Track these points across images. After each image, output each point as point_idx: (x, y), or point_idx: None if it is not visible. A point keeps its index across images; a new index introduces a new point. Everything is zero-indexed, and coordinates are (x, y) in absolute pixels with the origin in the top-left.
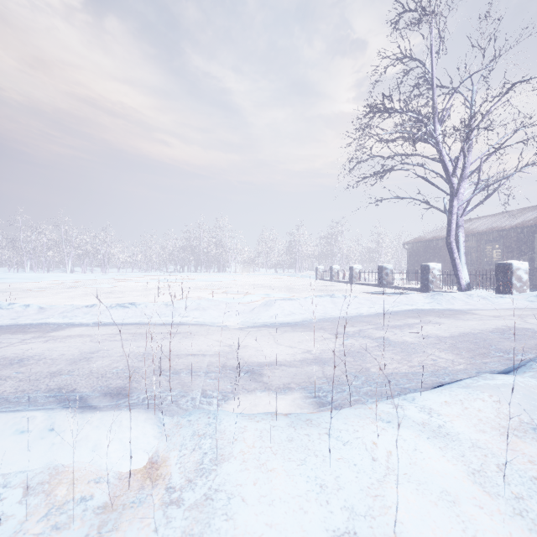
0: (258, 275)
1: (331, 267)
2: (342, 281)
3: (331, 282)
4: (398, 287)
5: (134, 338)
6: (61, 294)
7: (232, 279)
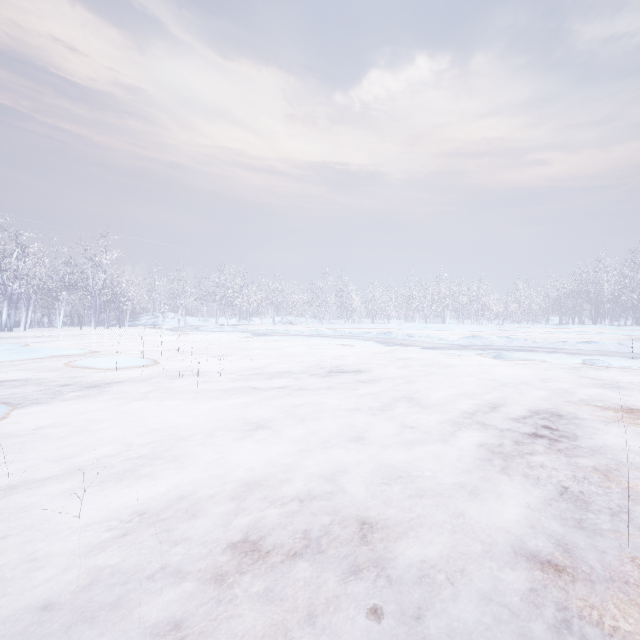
0: None
1: None
2: None
3: None
4: None
5: (617, 353)
6: None
7: None
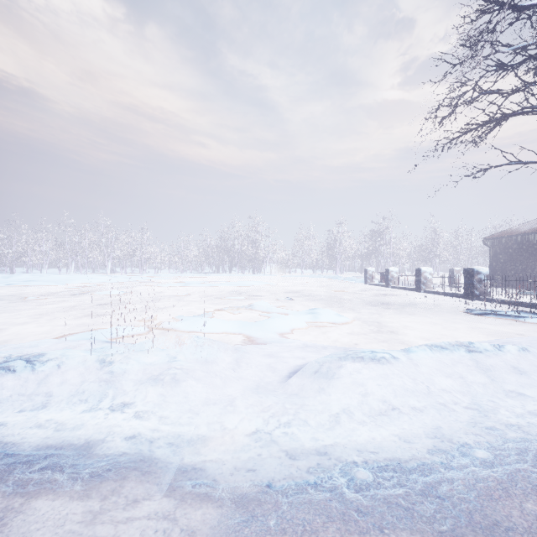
0: (294, 277)
1: (387, 269)
2: (403, 287)
3: (386, 288)
4: (503, 301)
5: None
6: (57, 303)
7: (264, 283)
